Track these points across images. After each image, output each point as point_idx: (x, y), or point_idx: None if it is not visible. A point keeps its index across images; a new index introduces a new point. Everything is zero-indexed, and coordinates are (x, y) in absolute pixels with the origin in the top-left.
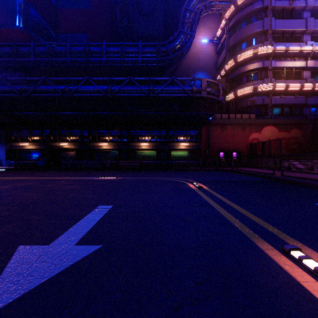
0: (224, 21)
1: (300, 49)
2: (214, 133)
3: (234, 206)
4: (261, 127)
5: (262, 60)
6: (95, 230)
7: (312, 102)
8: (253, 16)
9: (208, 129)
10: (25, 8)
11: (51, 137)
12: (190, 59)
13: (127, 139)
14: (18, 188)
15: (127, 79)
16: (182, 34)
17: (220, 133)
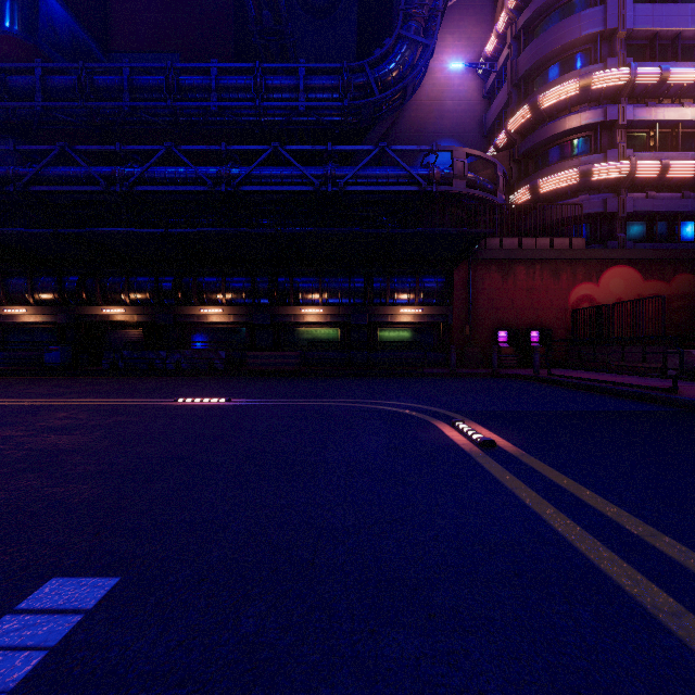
0: (504, 15)
1: None
2: (484, 284)
3: None
4: (600, 269)
5: (601, 105)
6: None
7: None
8: None
9: (469, 274)
10: None
11: (83, 294)
12: (421, 112)
13: (271, 300)
14: None
15: (268, 148)
16: (404, 44)
17: (500, 284)
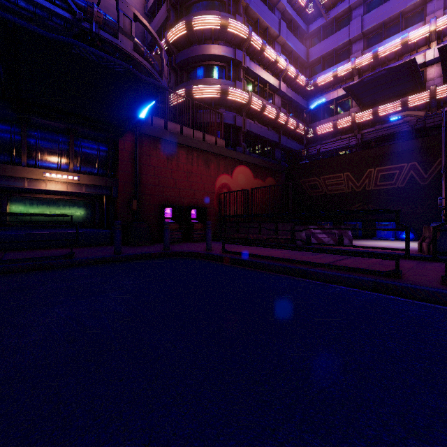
0: None
1: (276, 57)
2: (151, 160)
3: None
4: (233, 165)
5: (232, 47)
6: None
7: (285, 143)
8: None
9: (136, 146)
10: None
11: None
12: None
13: None
14: None
15: None
16: None
17: (165, 163)
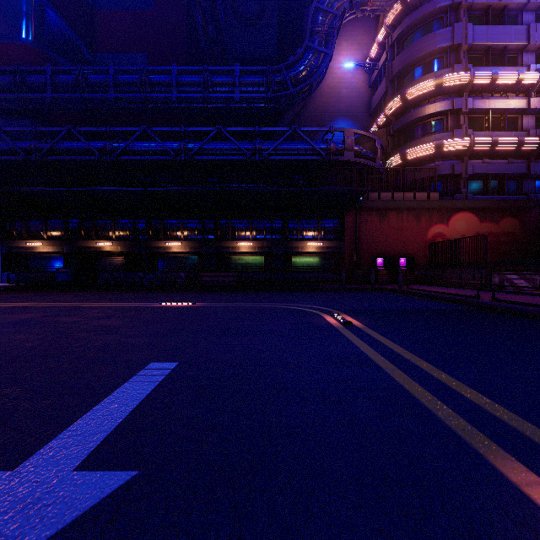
0: (383, 29)
1: (518, 78)
2: (367, 225)
3: (421, 365)
4: (449, 214)
5: (451, 97)
6: (130, 426)
7: (539, 171)
8: (434, 20)
9: (356, 218)
10: (37, 8)
11: (82, 232)
12: (323, 98)
13: (215, 236)
14: (7, 324)
15: (214, 130)
16: (311, 52)
17: (378, 225)
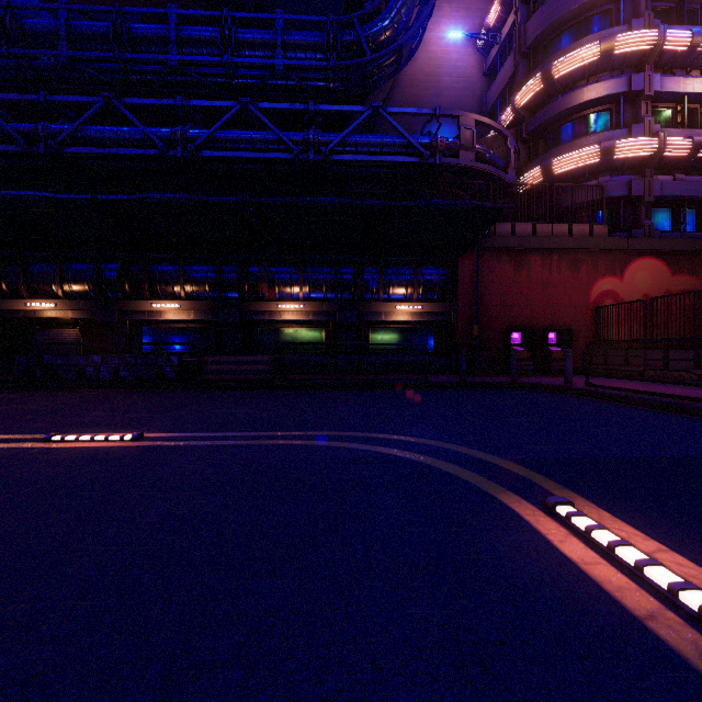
0: None
1: None
2: (493, 276)
3: None
4: (624, 261)
5: (624, 73)
6: None
7: None
8: None
9: (477, 264)
10: None
11: (2, 284)
12: (415, 88)
13: (240, 293)
14: None
15: (236, 105)
16: None
17: (512, 276)
